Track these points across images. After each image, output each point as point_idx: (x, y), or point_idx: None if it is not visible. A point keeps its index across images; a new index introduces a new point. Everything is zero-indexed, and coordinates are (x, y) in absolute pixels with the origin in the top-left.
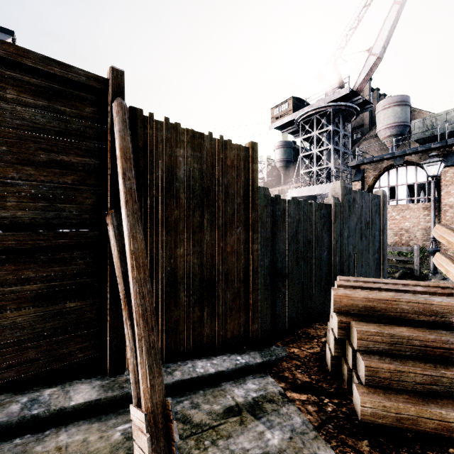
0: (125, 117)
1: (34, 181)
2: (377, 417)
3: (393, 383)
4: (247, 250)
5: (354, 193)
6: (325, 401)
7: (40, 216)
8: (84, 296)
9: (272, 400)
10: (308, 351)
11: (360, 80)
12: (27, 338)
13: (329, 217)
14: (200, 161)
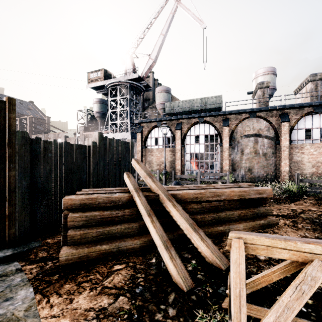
0: None
1: None
2: (68, 260)
3: (82, 240)
4: (3, 176)
5: (109, 140)
6: (48, 263)
7: None
8: None
9: (4, 275)
10: (58, 239)
11: (145, 71)
12: None
13: (89, 153)
14: None
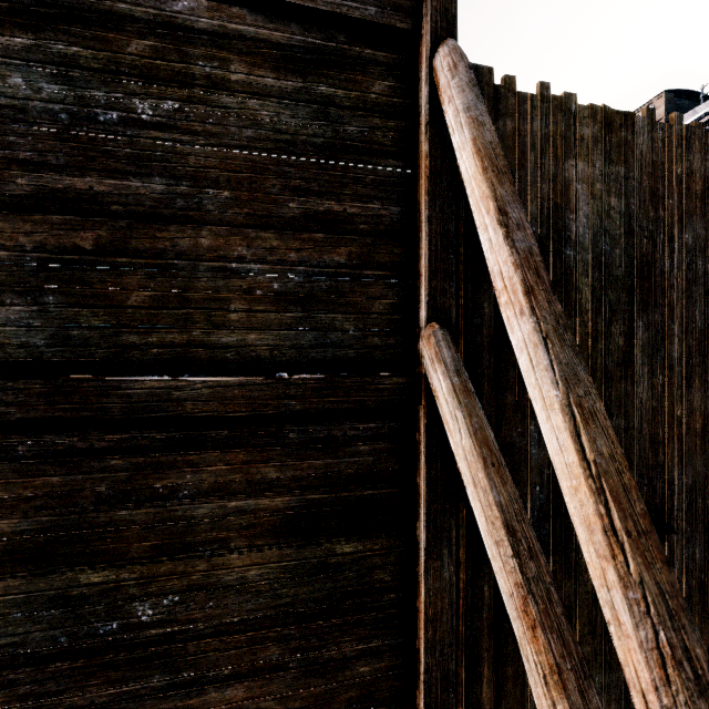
0: (472, 76)
1: (277, 264)
2: None
3: None
4: None
5: None
6: None
7: (287, 342)
8: (370, 530)
9: None
10: None
11: None
12: (265, 615)
13: None
14: (623, 188)
